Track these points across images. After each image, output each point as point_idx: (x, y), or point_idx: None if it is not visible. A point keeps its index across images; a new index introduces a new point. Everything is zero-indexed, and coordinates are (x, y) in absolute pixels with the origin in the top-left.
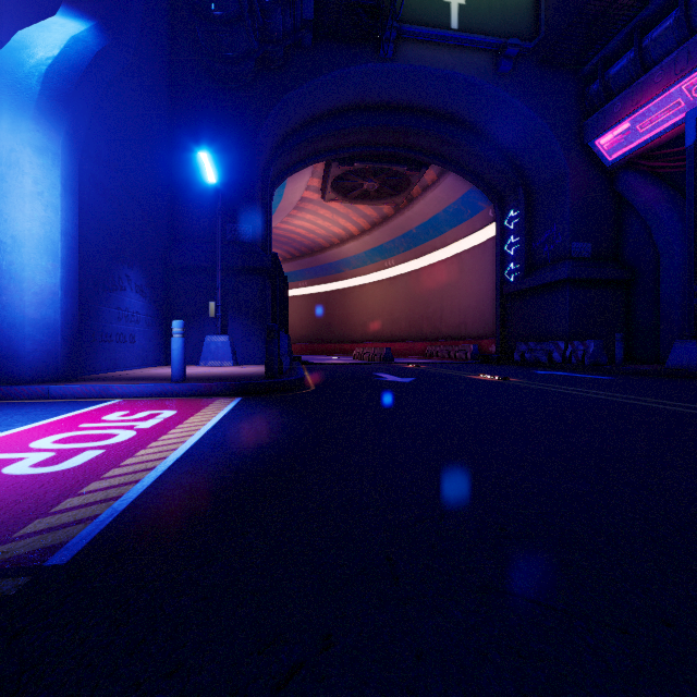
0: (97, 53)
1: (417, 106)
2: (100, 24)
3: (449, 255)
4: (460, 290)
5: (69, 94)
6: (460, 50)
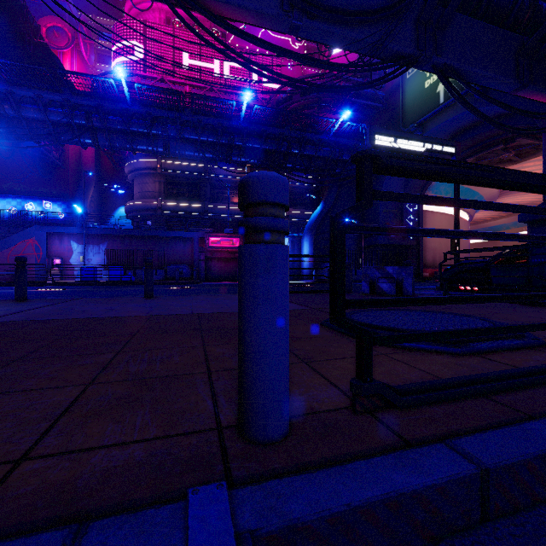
0: (319, 214)
1: (465, 127)
2: (324, 203)
3: None
4: None
5: (311, 228)
6: (455, 103)
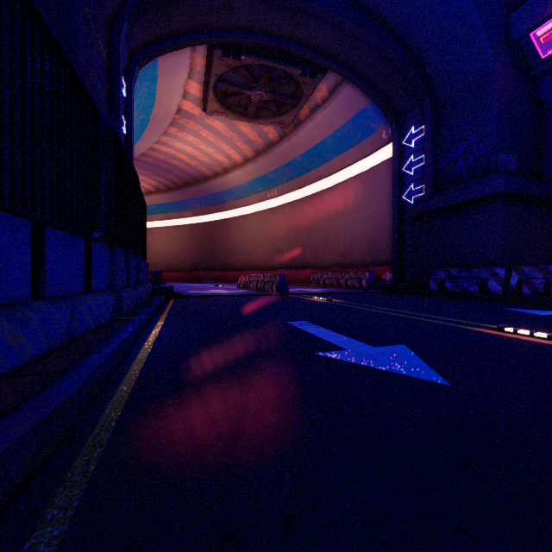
0: None
1: None
2: None
3: (333, 184)
4: (345, 217)
5: None
6: None
